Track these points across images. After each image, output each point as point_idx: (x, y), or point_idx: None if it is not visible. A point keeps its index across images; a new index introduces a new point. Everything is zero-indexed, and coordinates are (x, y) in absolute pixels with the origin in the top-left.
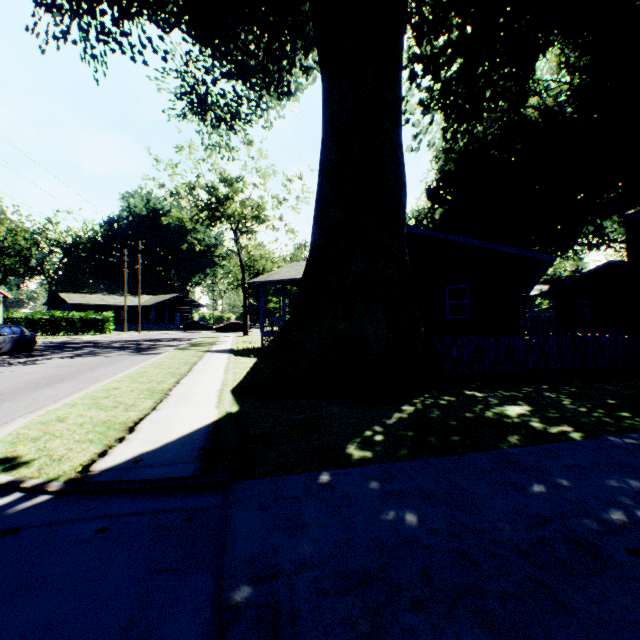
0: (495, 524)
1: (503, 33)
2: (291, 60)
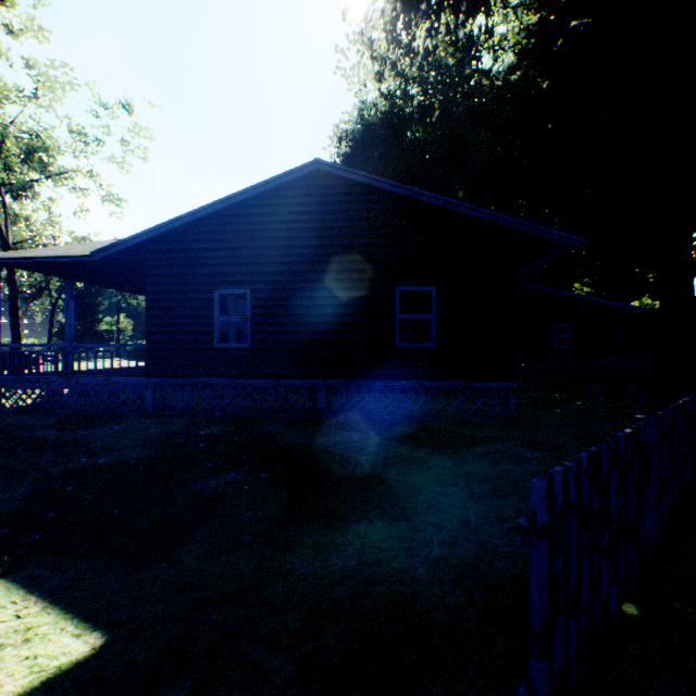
0: None
1: None
2: None
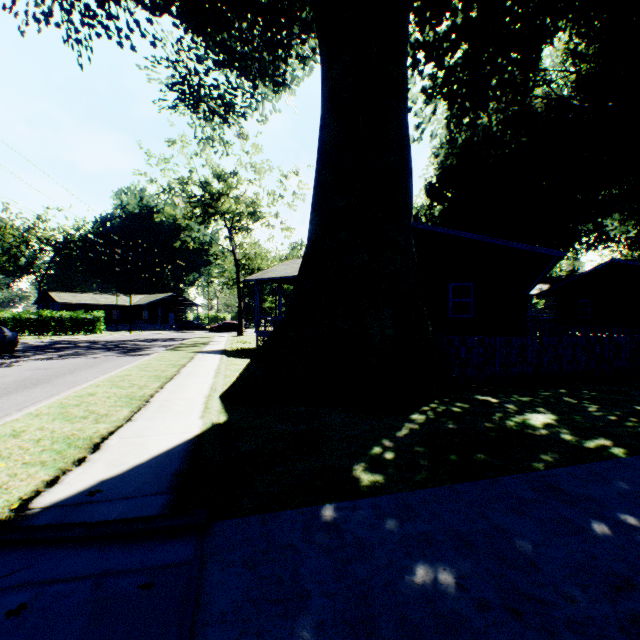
0: (562, 590)
1: (510, 17)
2: (287, 47)
